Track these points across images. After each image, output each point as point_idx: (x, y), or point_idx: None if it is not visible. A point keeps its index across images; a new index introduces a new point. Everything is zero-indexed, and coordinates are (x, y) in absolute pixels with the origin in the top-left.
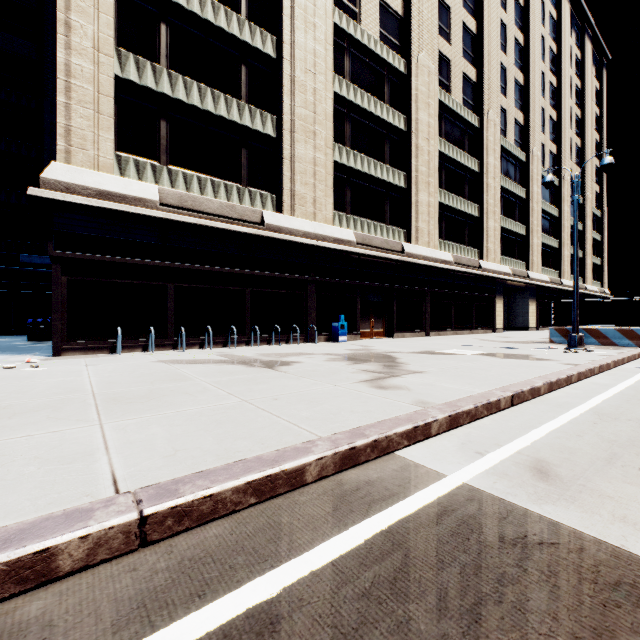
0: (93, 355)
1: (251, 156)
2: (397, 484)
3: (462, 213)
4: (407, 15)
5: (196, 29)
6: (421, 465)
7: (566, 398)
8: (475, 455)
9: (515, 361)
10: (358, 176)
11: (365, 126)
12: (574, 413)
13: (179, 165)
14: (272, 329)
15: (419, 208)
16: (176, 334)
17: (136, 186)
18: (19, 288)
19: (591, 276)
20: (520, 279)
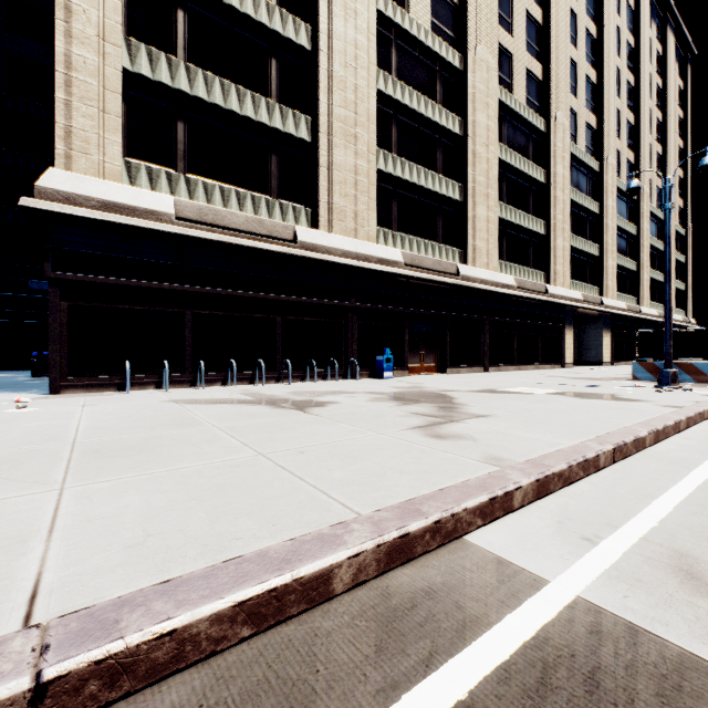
0: (97, 393)
1: (282, 164)
2: (474, 597)
3: (526, 230)
4: (463, 2)
5: (218, 16)
6: (506, 560)
7: (680, 452)
8: (582, 543)
9: (600, 402)
10: (406, 187)
11: (414, 130)
12: (701, 474)
13: (199, 173)
14: (306, 363)
15: (476, 224)
16: (195, 369)
17: (148, 197)
18: (27, 318)
19: (674, 303)
20: (593, 306)
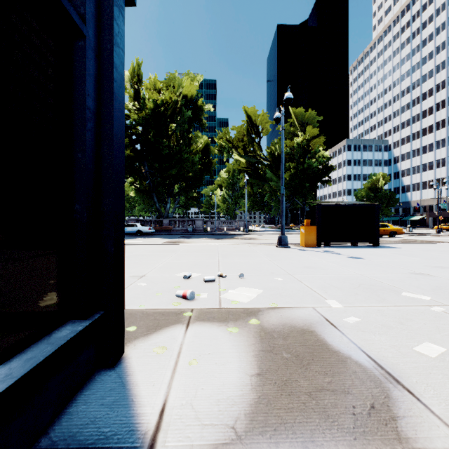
0: None
1: None
2: None
3: None
4: None
5: None
6: None
7: None
8: None
9: None
10: None
11: None
12: None
13: None
14: None
15: None
16: None
17: None
18: None
19: None
20: None
